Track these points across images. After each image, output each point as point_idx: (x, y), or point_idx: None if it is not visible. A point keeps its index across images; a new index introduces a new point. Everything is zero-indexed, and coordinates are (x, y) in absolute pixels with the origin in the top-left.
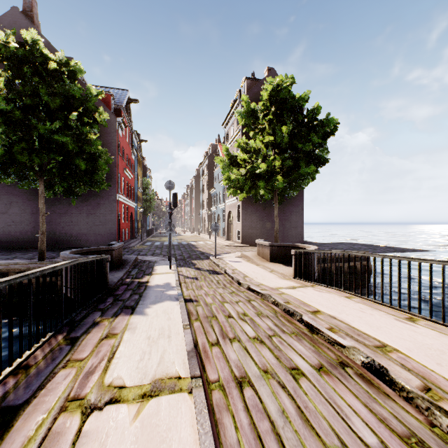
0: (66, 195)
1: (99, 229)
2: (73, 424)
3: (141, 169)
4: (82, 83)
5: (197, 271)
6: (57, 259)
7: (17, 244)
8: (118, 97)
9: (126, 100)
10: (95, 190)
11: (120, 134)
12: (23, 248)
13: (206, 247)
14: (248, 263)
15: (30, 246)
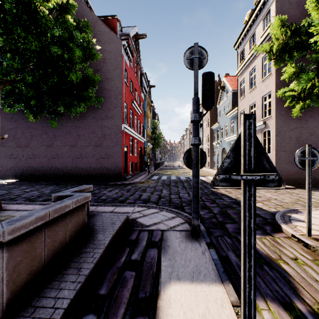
0: (38, 112)
1: (105, 162)
2: None
3: (150, 111)
4: (90, 11)
5: None
6: (22, 205)
7: (36, 176)
8: (126, 30)
9: (134, 33)
10: (101, 120)
11: (126, 63)
12: (39, 180)
13: None
14: None
15: (46, 177)
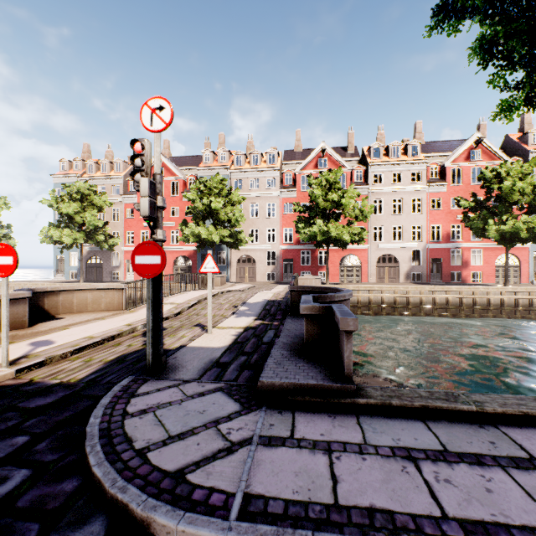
0: None
1: None
2: (277, 293)
3: None
4: None
5: (170, 335)
6: None
7: None
8: None
9: None
10: None
11: None
12: None
13: None
14: (55, 334)
15: None
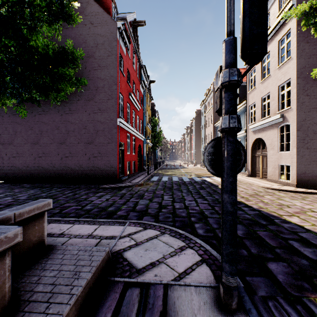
0: None
1: (98, 161)
2: None
3: (150, 108)
4: None
5: None
6: None
7: (20, 177)
8: (123, 15)
9: (131, 18)
10: (93, 114)
11: (122, 50)
12: (23, 182)
13: (239, 191)
14: None
15: (32, 179)
